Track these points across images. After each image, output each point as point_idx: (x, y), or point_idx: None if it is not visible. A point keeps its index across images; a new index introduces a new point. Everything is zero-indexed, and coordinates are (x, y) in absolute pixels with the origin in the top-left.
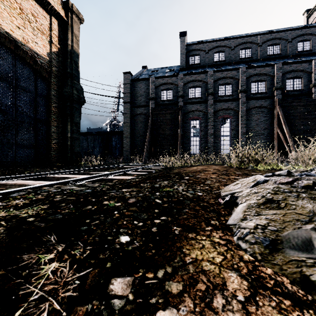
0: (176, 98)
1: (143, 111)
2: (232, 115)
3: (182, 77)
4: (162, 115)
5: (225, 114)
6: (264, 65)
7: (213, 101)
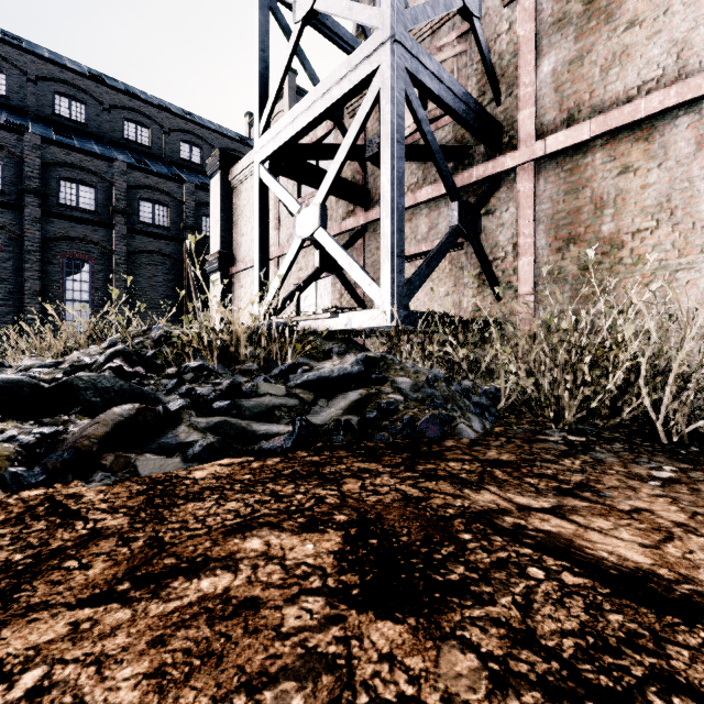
0: None
1: None
2: (97, 258)
3: None
4: None
5: (79, 251)
6: (165, 176)
7: (41, 213)
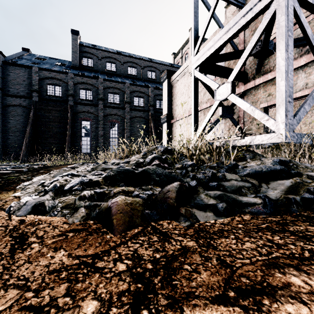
0: (65, 96)
1: (23, 103)
2: (120, 121)
3: (73, 77)
4: (48, 111)
5: (114, 119)
6: (142, 86)
7: (103, 106)
